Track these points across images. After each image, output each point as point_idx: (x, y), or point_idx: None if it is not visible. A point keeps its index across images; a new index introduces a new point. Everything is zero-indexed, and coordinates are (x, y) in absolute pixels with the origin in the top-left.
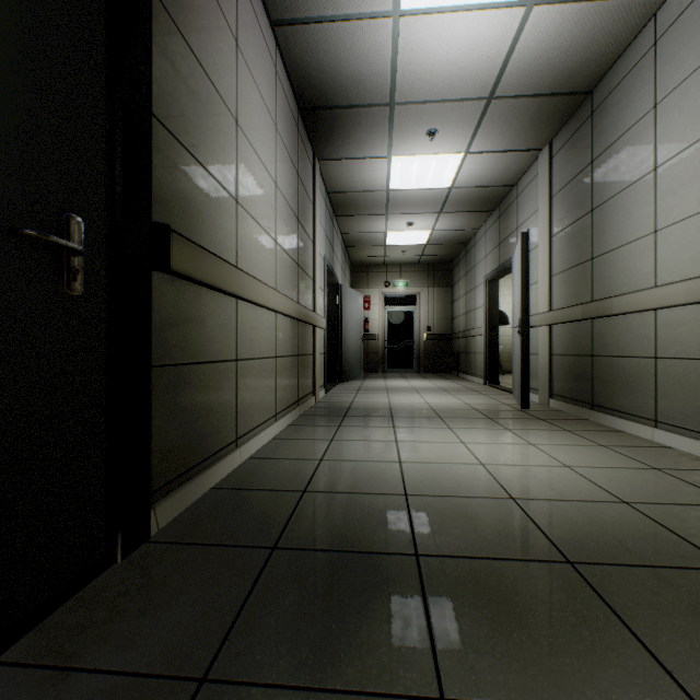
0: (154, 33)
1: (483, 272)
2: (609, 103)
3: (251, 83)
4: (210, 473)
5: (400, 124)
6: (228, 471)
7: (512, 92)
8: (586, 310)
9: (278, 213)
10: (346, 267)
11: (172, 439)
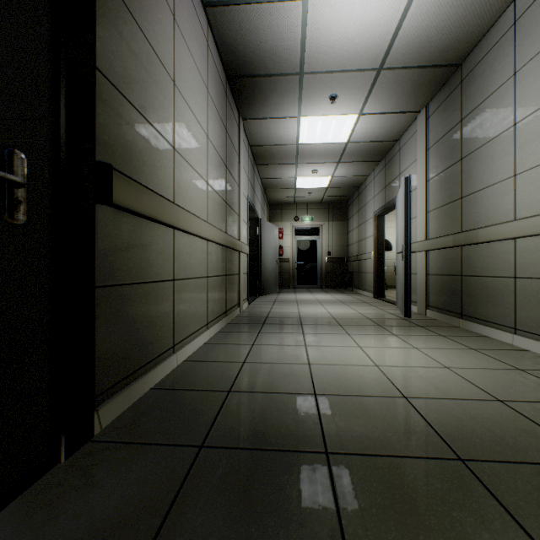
0: None
1: (372, 209)
2: (476, 73)
3: (186, 51)
4: (150, 375)
5: (308, 90)
6: (165, 373)
7: (397, 64)
8: (457, 239)
9: (209, 160)
10: (264, 205)
11: (115, 349)
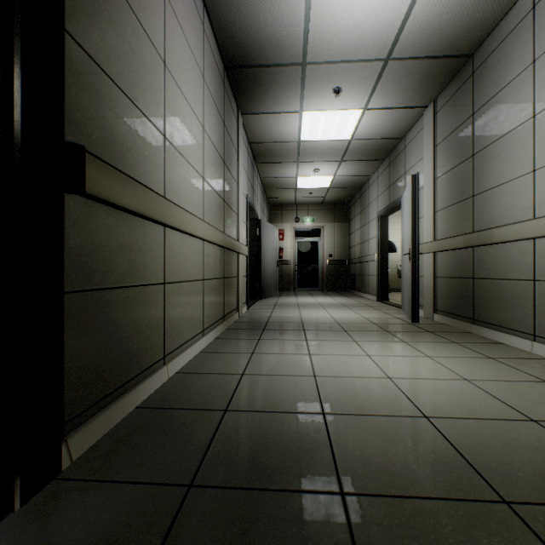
0: None
1: (376, 210)
2: (489, 63)
3: (179, 32)
4: (135, 392)
5: (311, 82)
6: (154, 388)
7: (406, 54)
8: (468, 239)
9: (205, 154)
10: (264, 206)
11: (90, 364)
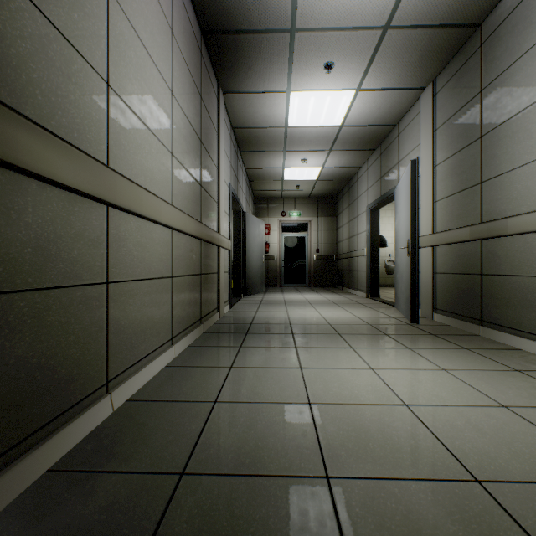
0: None
1: (366, 203)
2: (502, 30)
3: None
4: (45, 448)
5: (300, 54)
6: (87, 431)
7: (408, 21)
8: (476, 231)
9: (175, 125)
10: (249, 198)
11: None
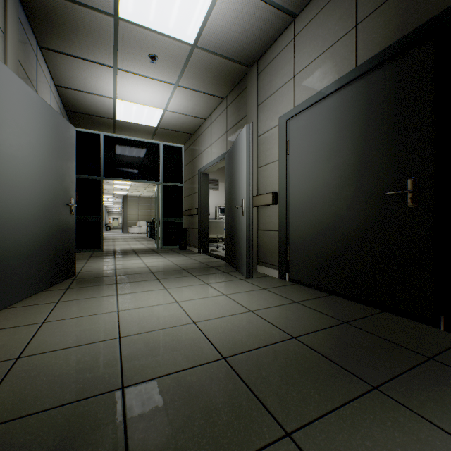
0: None
1: None
2: None
3: None
4: None
5: None
6: None
7: None
8: None
9: None
10: None
11: None
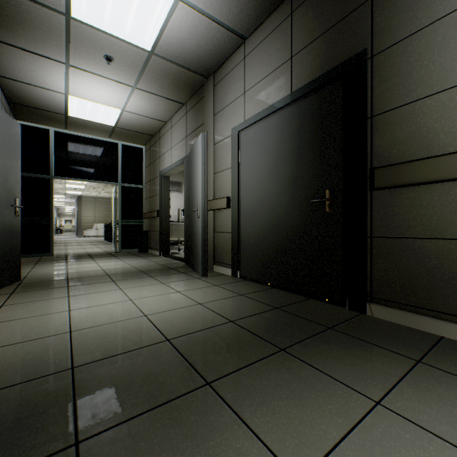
0: (374, 76)
1: None
2: None
3: None
4: (442, 324)
5: None
6: None
7: None
8: None
9: None
10: None
11: (391, 278)
